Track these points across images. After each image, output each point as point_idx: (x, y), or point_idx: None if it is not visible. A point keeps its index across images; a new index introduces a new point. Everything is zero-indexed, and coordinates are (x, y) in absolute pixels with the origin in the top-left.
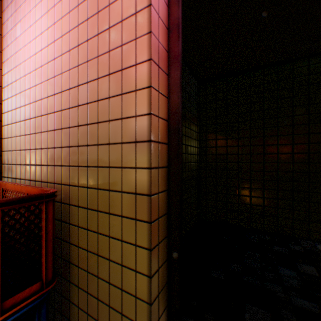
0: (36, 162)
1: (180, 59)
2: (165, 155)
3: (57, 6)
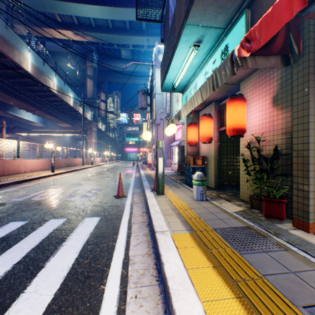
0: (204, 153)
1: (218, 140)
2: (216, 152)
3: None
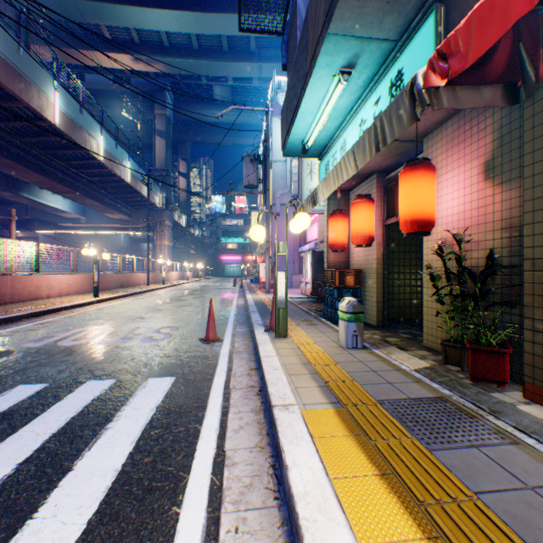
0: (358, 264)
1: (384, 242)
2: (380, 261)
3: None
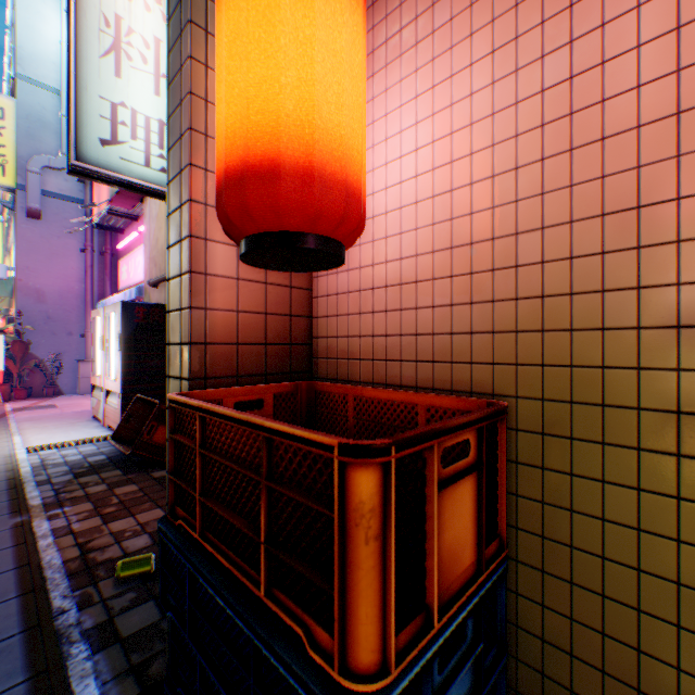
0: (400, 357)
1: None
2: None
3: (458, 106)
